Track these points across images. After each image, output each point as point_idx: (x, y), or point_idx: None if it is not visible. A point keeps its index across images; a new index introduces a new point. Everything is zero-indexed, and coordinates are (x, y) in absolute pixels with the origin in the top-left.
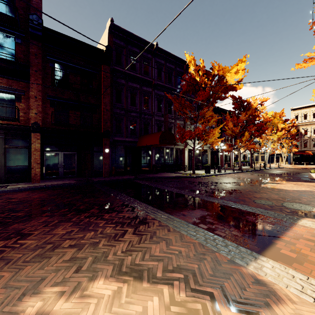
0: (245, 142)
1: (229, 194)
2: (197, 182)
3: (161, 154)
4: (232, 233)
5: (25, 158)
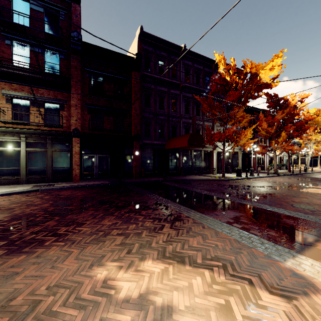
0: (281, 143)
1: (264, 198)
2: (228, 185)
3: (189, 157)
4: (268, 233)
5: (67, 160)
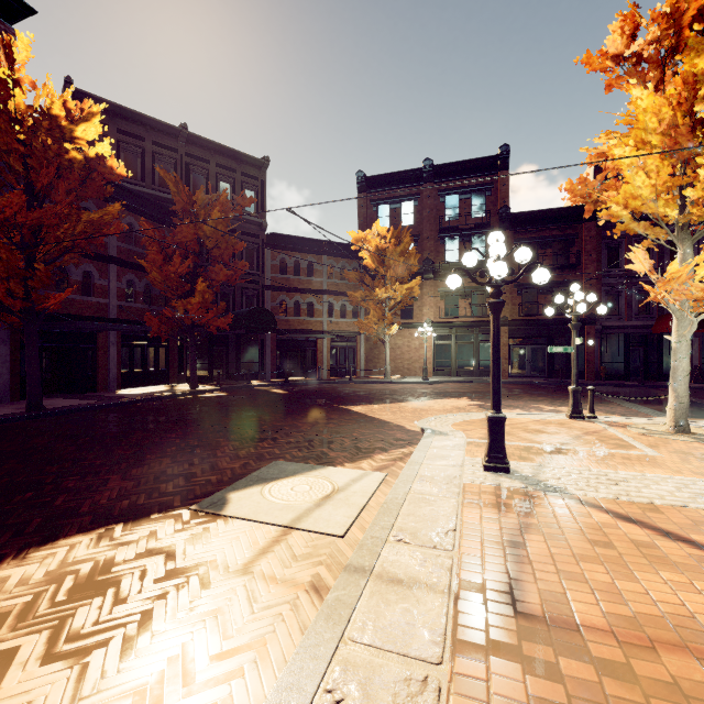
0: None
1: None
2: None
3: None
4: None
5: None
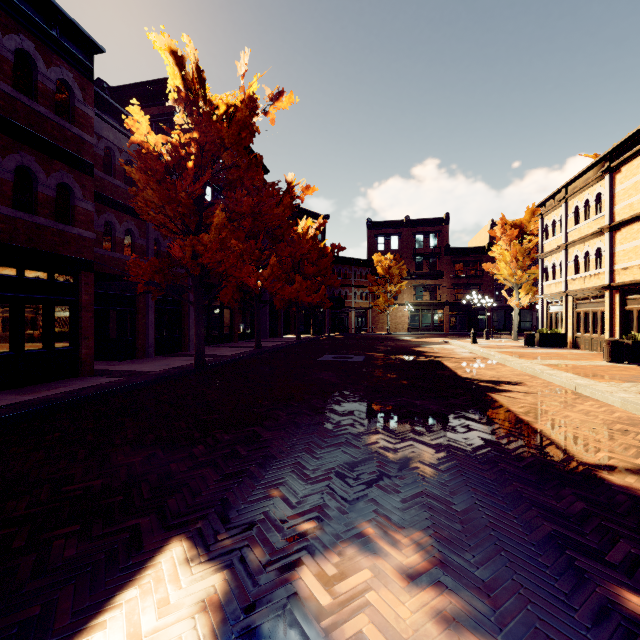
0: None
1: None
2: None
3: None
4: None
5: (441, 319)
